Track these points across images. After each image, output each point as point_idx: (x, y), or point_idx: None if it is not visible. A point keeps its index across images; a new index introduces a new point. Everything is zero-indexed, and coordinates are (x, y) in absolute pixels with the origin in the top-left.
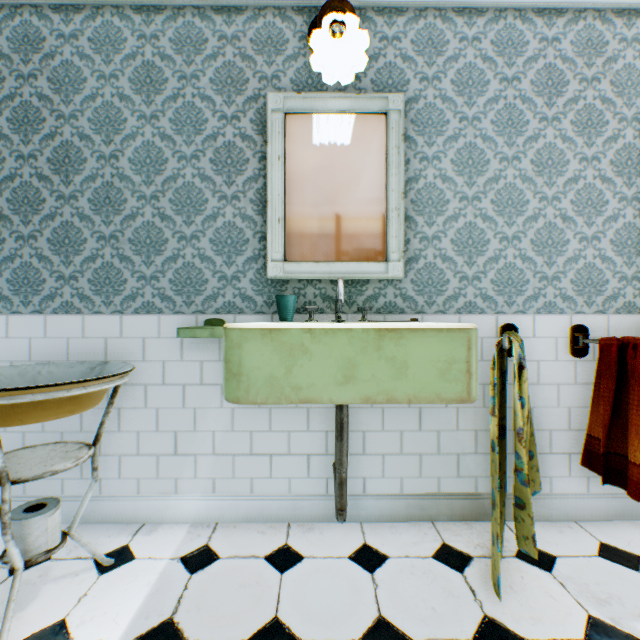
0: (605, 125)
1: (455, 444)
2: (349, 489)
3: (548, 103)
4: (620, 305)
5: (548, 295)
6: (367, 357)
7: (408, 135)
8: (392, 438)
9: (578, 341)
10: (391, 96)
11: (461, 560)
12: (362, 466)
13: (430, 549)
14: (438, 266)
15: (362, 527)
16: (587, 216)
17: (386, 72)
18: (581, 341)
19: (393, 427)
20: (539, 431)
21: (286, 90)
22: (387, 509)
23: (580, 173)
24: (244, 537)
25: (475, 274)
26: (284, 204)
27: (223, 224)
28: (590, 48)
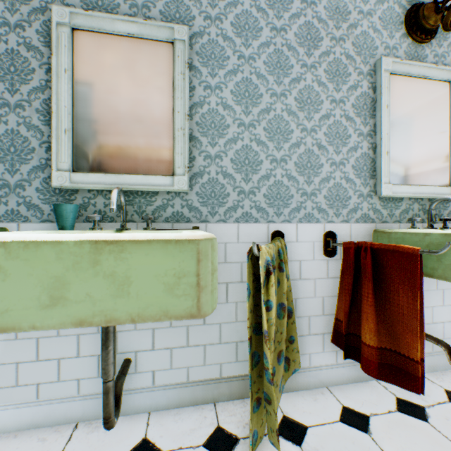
0: (349, 76)
1: (235, 334)
2: (139, 383)
3: (308, 53)
4: (359, 216)
5: (308, 207)
6: (81, 274)
7: (194, 65)
8: (180, 333)
9: (329, 244)
10: (177, 27)
11: (228, 445)
12: (152, 361)
13: (204, 436)
14: (220, 181)
15: (149, 418)
16: (336, 146)
17: (174, 6)
18: (331, 244)
19: (181, 323)
20: (301, 317)
21: (76, 7)
22: (175, 397)
23: (331, 112)
24: (19, 449)
25: (251, 189)
26: (72, 116)
27: (6, 131)
28: (338, 14)
